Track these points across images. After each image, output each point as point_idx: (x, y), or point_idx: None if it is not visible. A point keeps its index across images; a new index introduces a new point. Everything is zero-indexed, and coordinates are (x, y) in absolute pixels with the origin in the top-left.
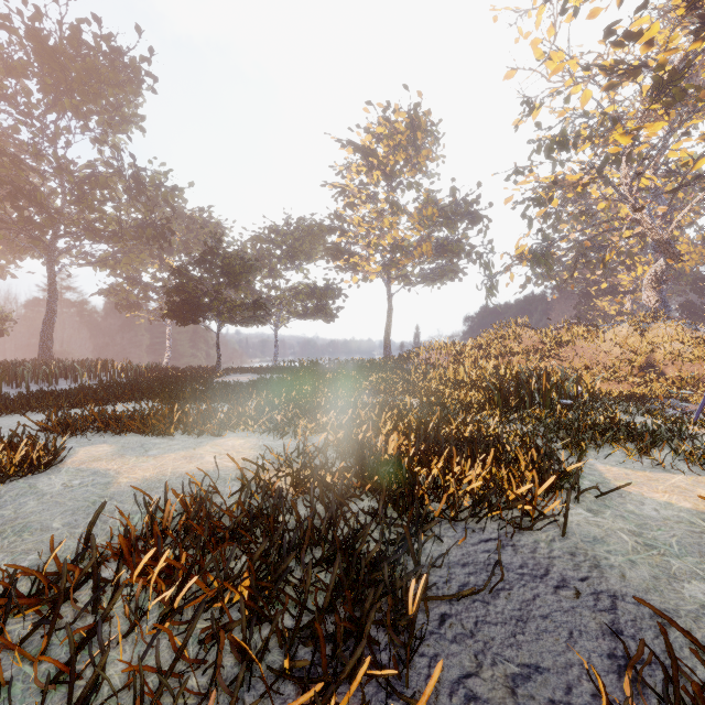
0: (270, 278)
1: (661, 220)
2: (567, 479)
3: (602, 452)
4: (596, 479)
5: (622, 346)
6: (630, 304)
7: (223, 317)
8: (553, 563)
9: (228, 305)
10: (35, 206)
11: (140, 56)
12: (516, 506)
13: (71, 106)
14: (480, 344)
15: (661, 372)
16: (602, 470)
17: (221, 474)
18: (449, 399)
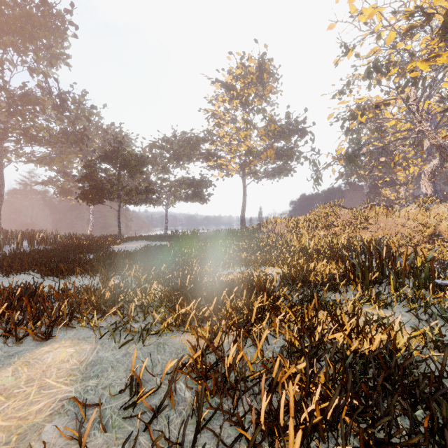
0: (162, 173)
1: None
2: None
3: None
4: None
5: (414, 220)
6: (404, 192)
7: (121, 199)
8: None
9: (125, 190)
10: None
11: (64, 9)
12: None
13: (10, 42)
14: (309, 219)
15: (445, 240)
16: None
17: None
18: (312, 274)
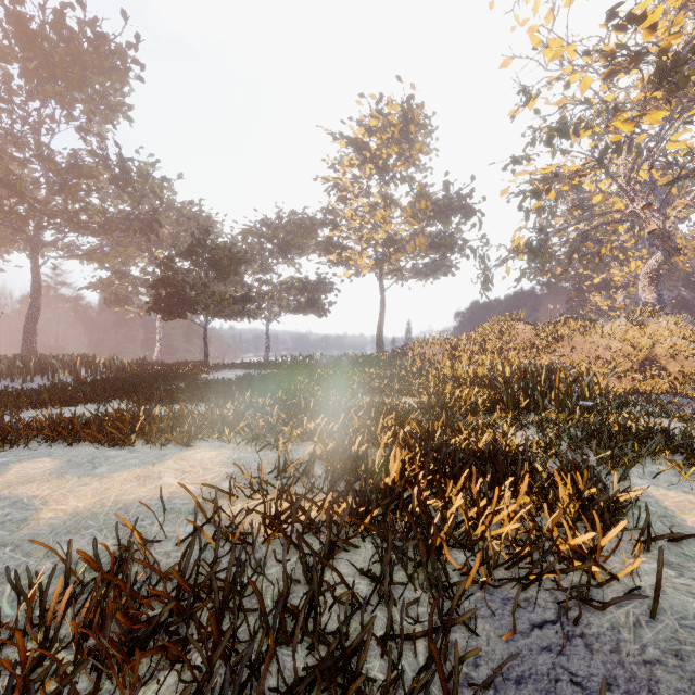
0: (262, 272)
1: (657, 214)
2: (626, 514)
3: (644, 467)
4: (655, 510)
5: (622, 341)
6: (622, 299)
7: (210, 311)
8: (655, 676)
9: (216, 298)
10: (16, 196)
11: (126, 43)
12: (579, 569)
13: (53, 92)
14: (475, 339)
15: (662, 368)
16: (656, 496)
17: (177, 503)
18: (452, 399)
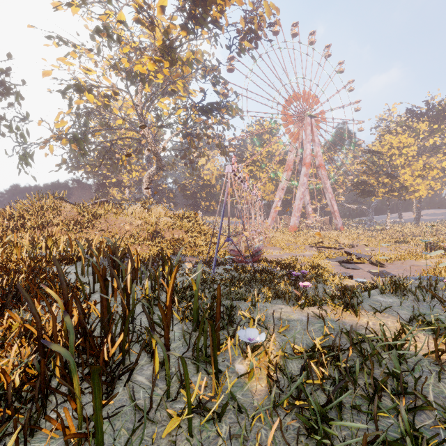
0: None
1: None
2: None
3: None
4: None
5: (141, 219)
6: (128, 194)
7: None
8: None
9: None
10: None
11: None
12: None
13: None
14: (11, 214)
15: (163, 236)
16: None
17: None
18: None
